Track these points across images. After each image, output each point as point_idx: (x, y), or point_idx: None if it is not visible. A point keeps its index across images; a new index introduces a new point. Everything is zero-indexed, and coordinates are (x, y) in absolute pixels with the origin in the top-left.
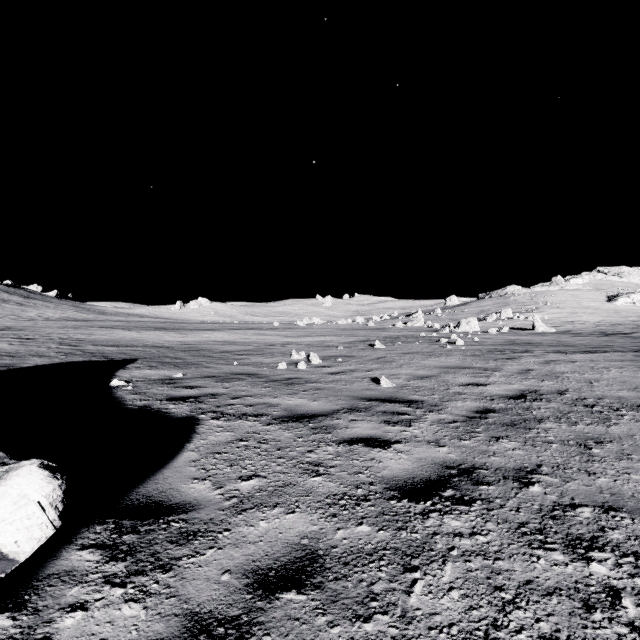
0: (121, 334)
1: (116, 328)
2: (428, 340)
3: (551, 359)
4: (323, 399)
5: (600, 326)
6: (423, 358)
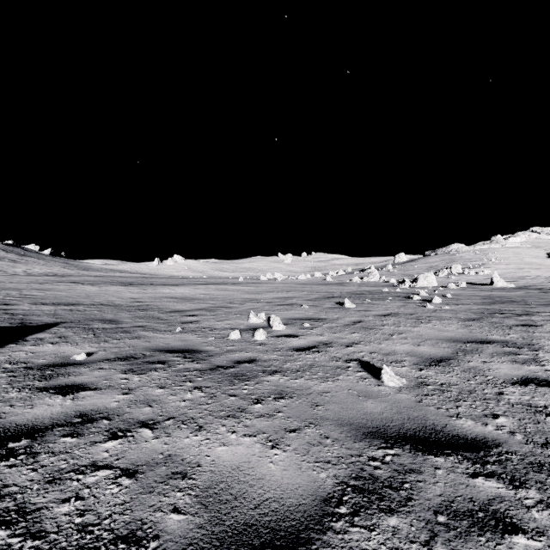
0: (79, 290)
1: (83, 283)
2: (397, 297)
3: None
4: (293, 437)
5: None
6: (411, 323)
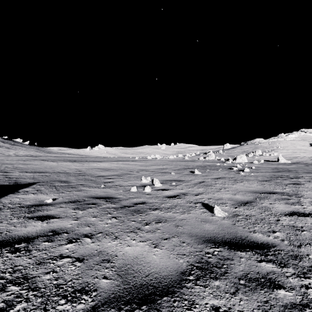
0: (46, 164)
1: (48, 160)
2: (224, 168)
3: None
4: (166, 242)
5: None
6: (231, 183)
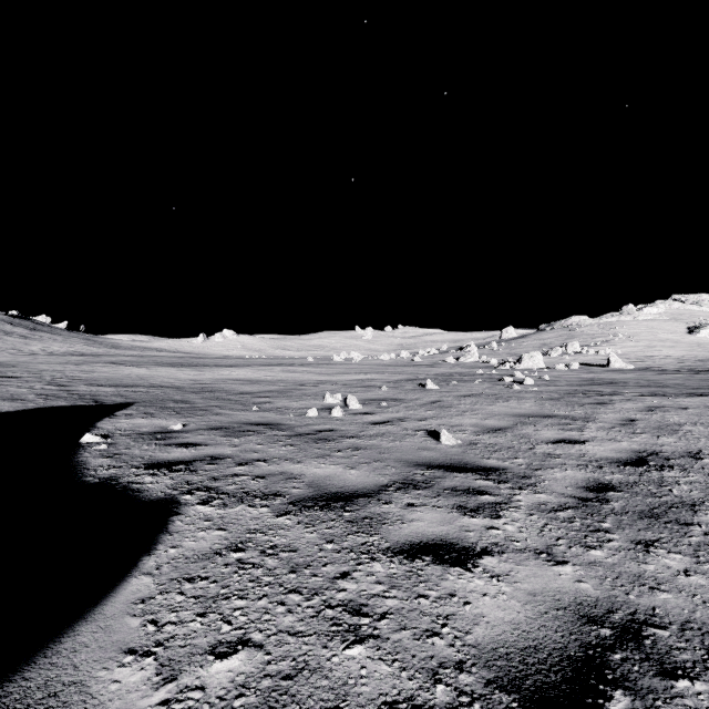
0: (127, 371)
1: (124, 364)
2: (488, 379)
3: (653, 404)
4: (365, 466)
5: (685, 362)
6: (489, 402)
